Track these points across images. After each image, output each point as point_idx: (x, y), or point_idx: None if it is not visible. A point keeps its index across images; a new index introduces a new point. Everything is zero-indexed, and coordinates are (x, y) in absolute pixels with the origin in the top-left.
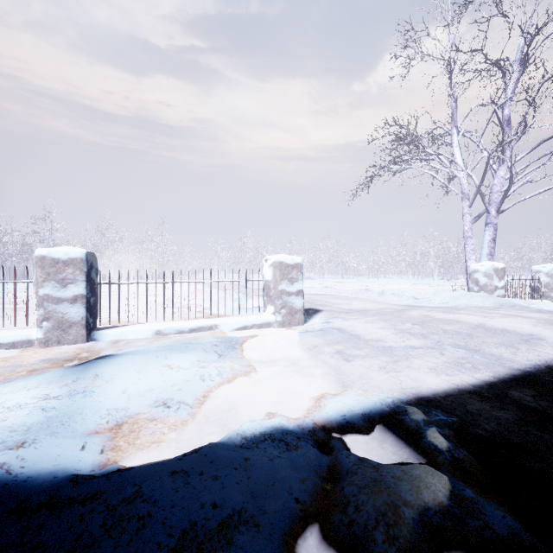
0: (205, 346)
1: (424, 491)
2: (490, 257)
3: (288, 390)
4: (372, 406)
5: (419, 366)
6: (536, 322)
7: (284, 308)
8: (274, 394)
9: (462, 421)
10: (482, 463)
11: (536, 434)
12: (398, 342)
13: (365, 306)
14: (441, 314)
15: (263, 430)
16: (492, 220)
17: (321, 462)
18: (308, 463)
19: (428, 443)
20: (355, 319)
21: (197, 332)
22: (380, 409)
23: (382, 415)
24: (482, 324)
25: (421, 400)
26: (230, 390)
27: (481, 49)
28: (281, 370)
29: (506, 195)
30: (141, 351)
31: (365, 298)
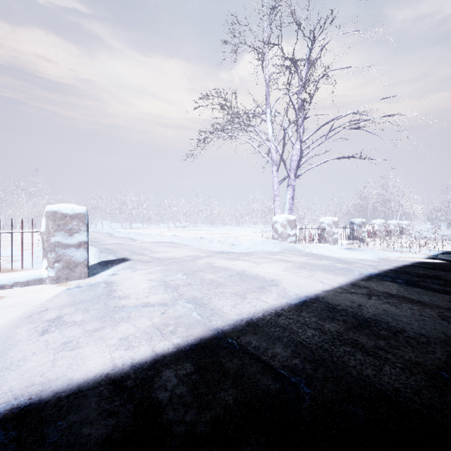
0: None
1: None
2: (290, 211)
3: None
4: None
5: (113, 336)
6: (290, 266)
7: (59, 261)
8: None
9: None
10: None
11: None
12: (140, 299)
13: (178, 254)
14: (223, 262)
15: None
16: (292, 183)
17: None
18: None
19: None
20: (143, 269)
21: None
22: None
23: None
24: (244, 271)
25: (16, 413)
26: None
27: (278, 44)
28: None
29: (299, 163)
30: None
31: (195, 245)
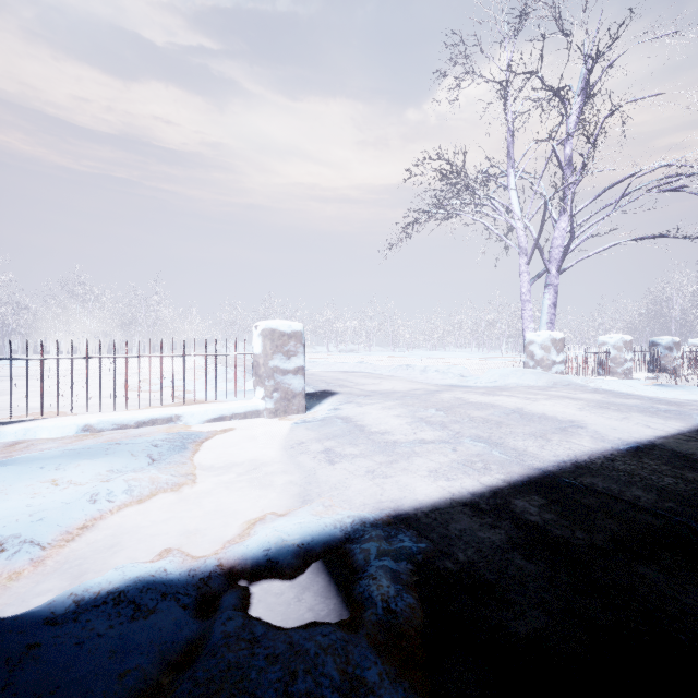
0: (135, 447)
1: (301, 680)
2: (550, 325)
3: (223, 510)
4: (319, 532)
5: (418, 468)
6: (584, 405)
7: (278, 390)
8: (197, 518)
9: (433, 548)
10: (426, 617)
11: (518, 564)
12: (408, 435)
13: (395, 386)
14: (477, 397)
15: (118, 585)
16: (553, 281)
17: (179, 636)
18: (153, 641)
19: (363, 589)
20: (372, 404)
21: (149, 426)
22: (329, 535)
23: (328, 545)
24: (520, 409)
25: (395, 518)
26: (137, 515)
27: (537, 71)
28: (234, 479)
29: (567, 251)
30: (25, 458)
31: (402, 376)
